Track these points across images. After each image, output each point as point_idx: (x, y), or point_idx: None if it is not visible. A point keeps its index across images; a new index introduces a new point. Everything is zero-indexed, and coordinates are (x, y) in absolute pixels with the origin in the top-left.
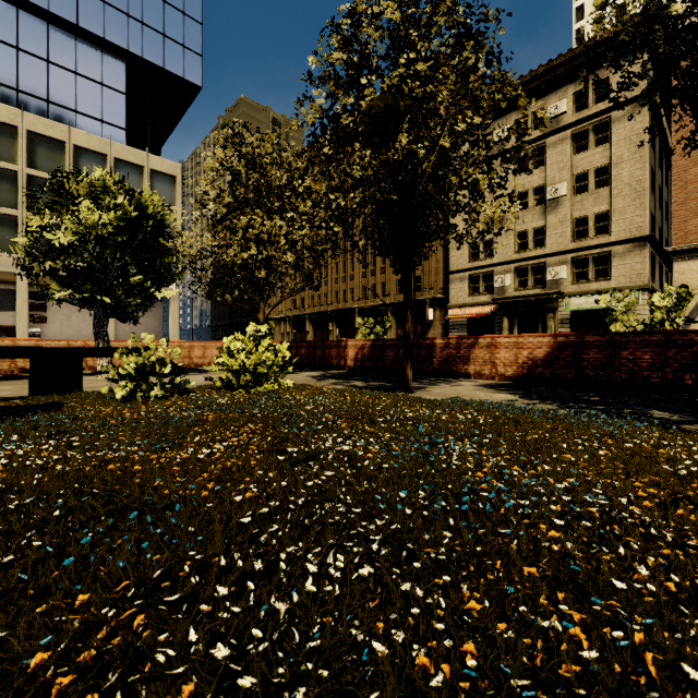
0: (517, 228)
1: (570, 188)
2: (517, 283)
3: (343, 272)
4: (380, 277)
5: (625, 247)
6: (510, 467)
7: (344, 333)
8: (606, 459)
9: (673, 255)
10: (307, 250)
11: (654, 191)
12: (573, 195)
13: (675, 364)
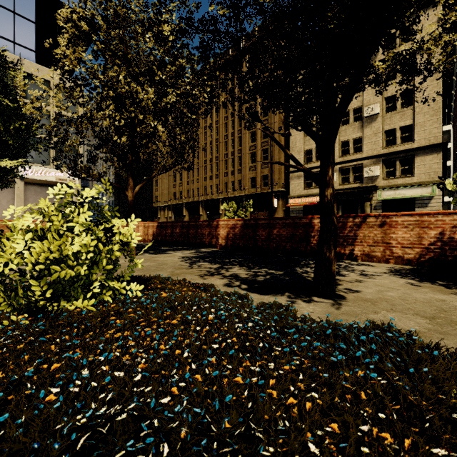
0: (341, 138)
1: (382, 108)
2: (341, 179)
3: (210, 172)
4: (237, 176)
5: (425, 151)
6: None
7: (211, 217)
8: None
9: None
10: (179, 127)
11: None
12: (384, 113)
13: None
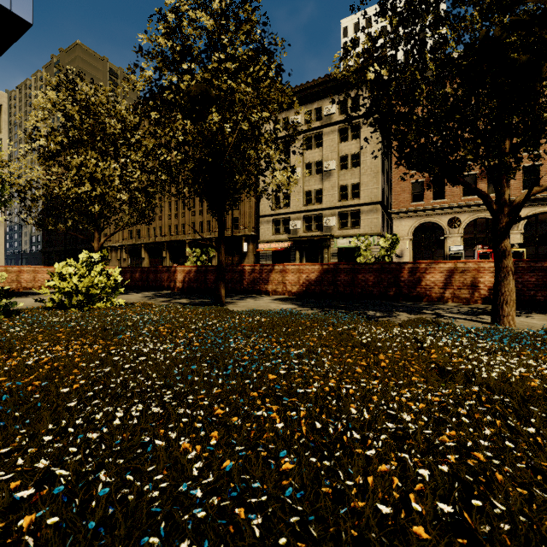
0: (305, 188)
1: (338, 165)
2: (305, 227)
3: (175, 209)
4: (206, 216)
5: (368, 207)
6: (271, 348)
7: (176, 260)
8: (329, 339)
9: (393, 215)
10: (140, 190)
11: (384, 173)
12: (339, 170)
13: (385, 283)
